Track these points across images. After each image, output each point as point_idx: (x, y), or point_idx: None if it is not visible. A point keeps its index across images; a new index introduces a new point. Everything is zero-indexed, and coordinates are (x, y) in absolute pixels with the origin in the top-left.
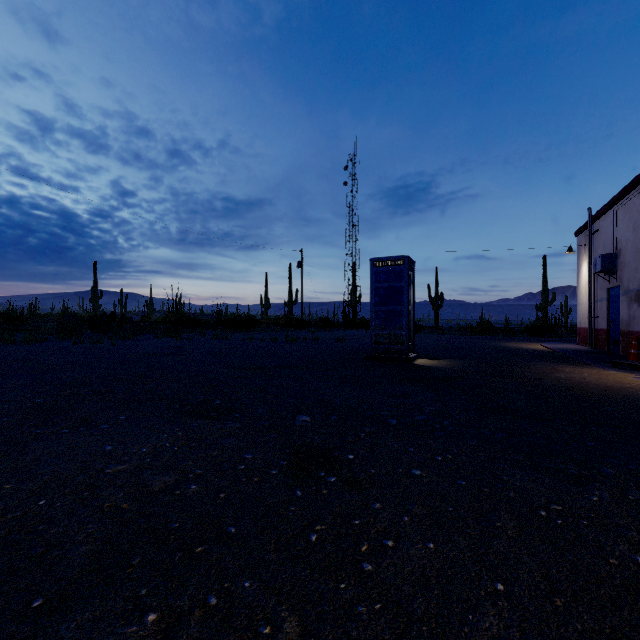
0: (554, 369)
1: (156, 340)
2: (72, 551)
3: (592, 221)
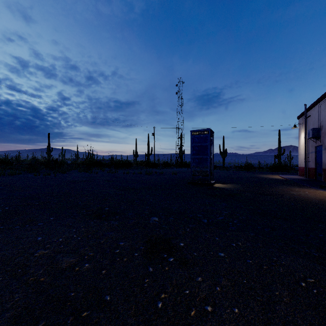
0: (289, 189)
1: (78, 173)
2: (0, 316)
3: (306, 111)
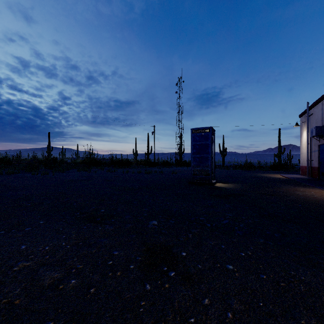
0: (294, 189)
1: (77, 172)
2: None
3: (309, 109)
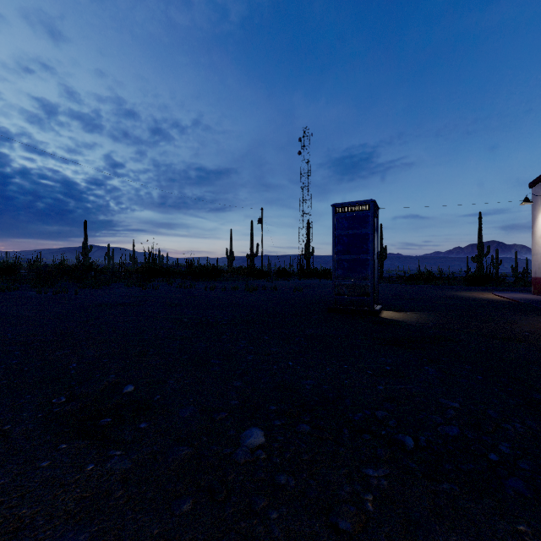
0: None
1: (124, 289)
2: None
3: None
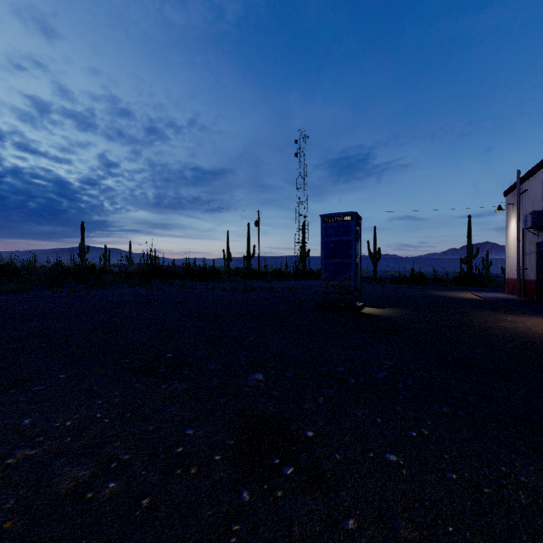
0: (496, 318)
1: (129, 289)
2: None
3: (521, 182)
